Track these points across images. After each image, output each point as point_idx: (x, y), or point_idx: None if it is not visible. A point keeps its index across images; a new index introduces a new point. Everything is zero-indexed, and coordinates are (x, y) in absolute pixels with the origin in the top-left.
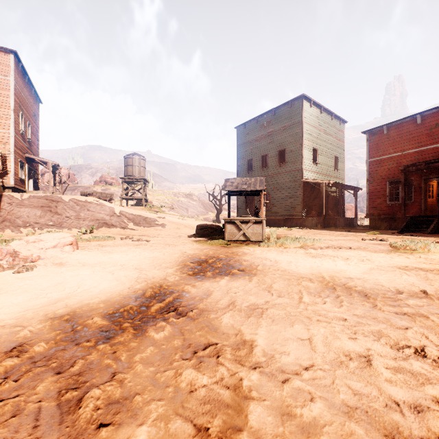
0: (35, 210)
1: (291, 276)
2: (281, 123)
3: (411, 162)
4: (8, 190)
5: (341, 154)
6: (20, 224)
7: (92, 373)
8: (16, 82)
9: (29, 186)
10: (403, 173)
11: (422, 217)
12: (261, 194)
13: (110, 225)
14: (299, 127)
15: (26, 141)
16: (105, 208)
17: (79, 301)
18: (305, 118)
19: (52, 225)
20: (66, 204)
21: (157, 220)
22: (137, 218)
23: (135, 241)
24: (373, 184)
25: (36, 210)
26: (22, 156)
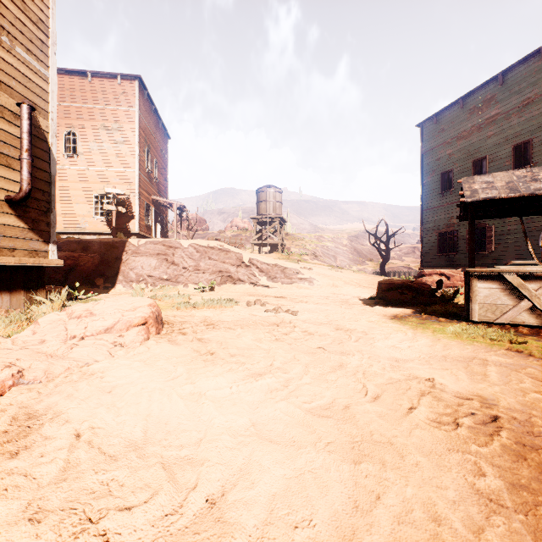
0: (150, 260)
1: None
2: (519, 95)
3: None
4: (133, 237)
5: None
6: (133, 277)
7: None
8: (142, 113)
9: (157, 233)
10: None
11: None
12: None
13: (235, 279)
14: None
15: (153, 182)
16: (231, 255)
17: None
18: None
19: (166, 278)
20: (185, 250)
21: (300, 272)
22: (272, 269)
23: (270, 313)
24: None
25: (151, 260)
26: (148, 198)
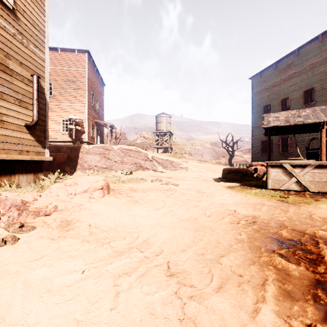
0: (95, 157)
1: None
2: (307, 62)
3: None
4: (85, 144)
5: None
6: (86, 167)
7: None
8: (89, 72)
9: (97, 141)
10: None
11: None
12: (322, 129)
13: (144, 168)
14: None
15: (95, 111)
16: (141, 154)
17: None
18: None
19: (105, 167)
20: (115, 151)
21: (181, 164)
22: (165, 162)
23: (164, 185)
24: None
25: (96, 157)
26: (93, 121)
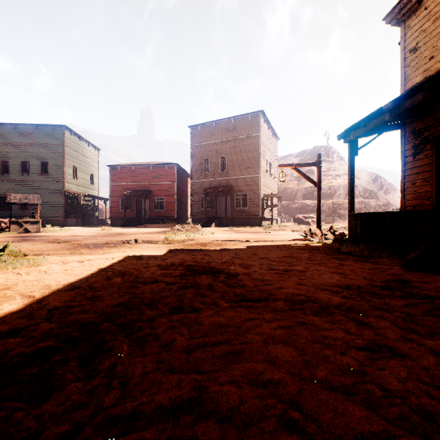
0: None
1: (63, 236)
2: (44, 140)
3: (131, 189)
4: None
5: (97, 172)
6: None
7: (34, 241)
8: None
9: None
10: (125, 195)
11: (133, 218)
12: (38, 205)
13: None
14: (61, 149)
15: None
16: None
17: (1, 241)
18: (67, 143)
19: None
20: None
21: None
22: None
23: None
24: (113, 199)
25: None
26: None
